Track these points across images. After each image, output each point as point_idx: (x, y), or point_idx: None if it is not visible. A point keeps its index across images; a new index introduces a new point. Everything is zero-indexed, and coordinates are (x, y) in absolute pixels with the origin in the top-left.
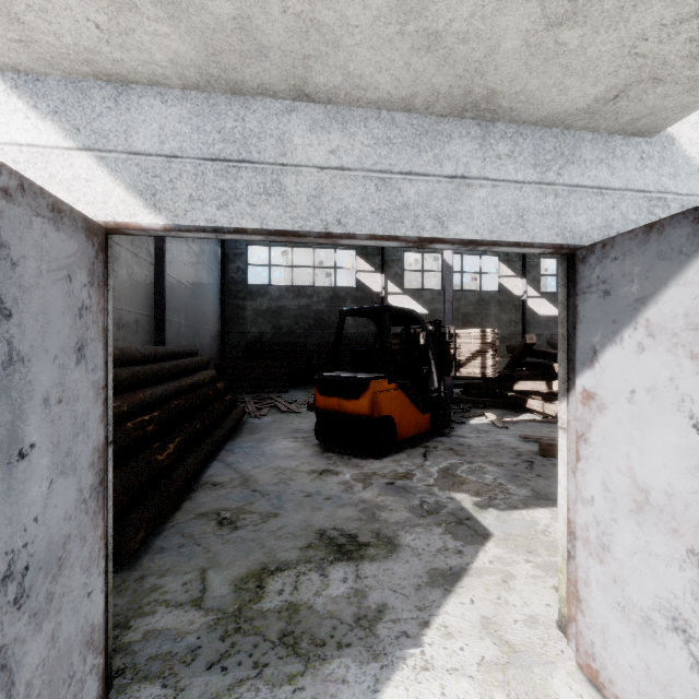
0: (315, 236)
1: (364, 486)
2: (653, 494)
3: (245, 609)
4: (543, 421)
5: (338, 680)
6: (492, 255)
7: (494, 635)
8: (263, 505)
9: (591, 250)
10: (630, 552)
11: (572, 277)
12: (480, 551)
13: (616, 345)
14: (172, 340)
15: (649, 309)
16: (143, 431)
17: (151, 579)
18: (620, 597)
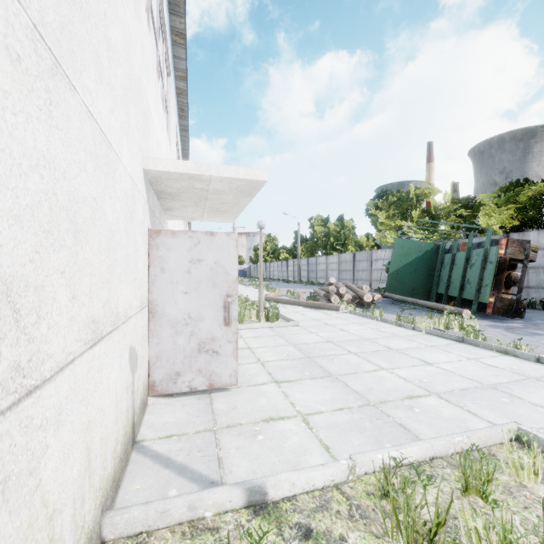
0: None
1: None
2: None
3: None
4: None
5: None
6: None
7: None
8: None
9: None
10: None
11: None
12: None
13: None
14: None
15: None
16: None
17: None
18: None
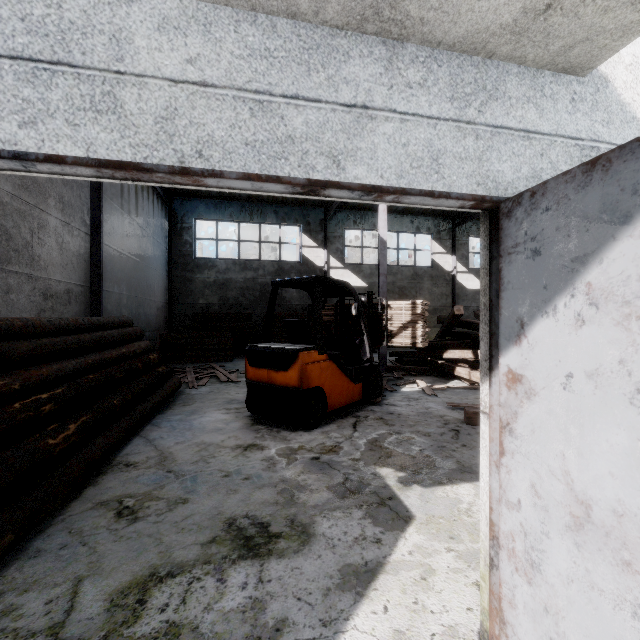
0: (165, 171)
1: (288, 462)
2: (597, 510)
3: (112, 638)
4: (469, 387)
5: None
6: (425, 233)
7: None
8: (174, 488)
9: (517, 201)
10: (566, 578)
11: (496, 237)
12: (399, 538)
13: (548, 317)
14: (111, 310)
15: (591, 270)
16: (35, 412)
17: (8, 597)
18: (554, 632)
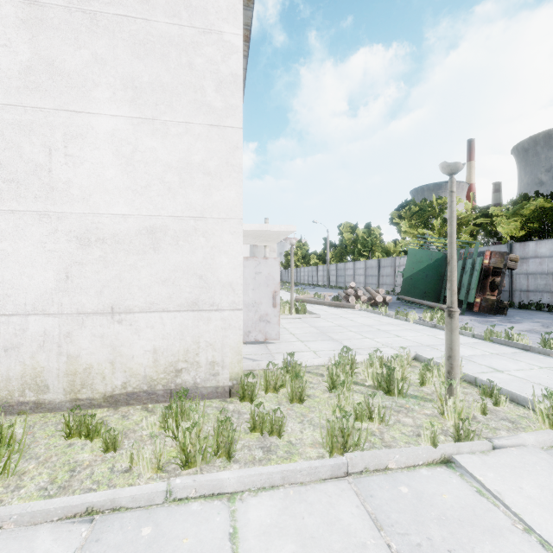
0: None
1: None
2: None
3: None
4: None
5: None
6: None
7: None
8: None
9: None
10: None
11: None
12: None
13: None
14: None
15: None
16: None
17: None
18: None
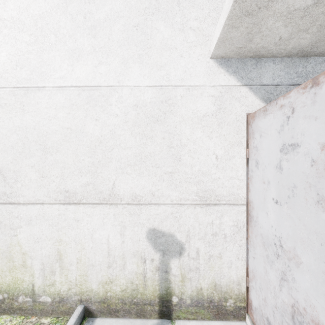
0: None
1: None
2: None
3: None
4: None
5: None
6: None
7: None
8: None
9: None
10: None
11: None
12: None
13: None
14: None
15: None
16: None
17: None
18: None
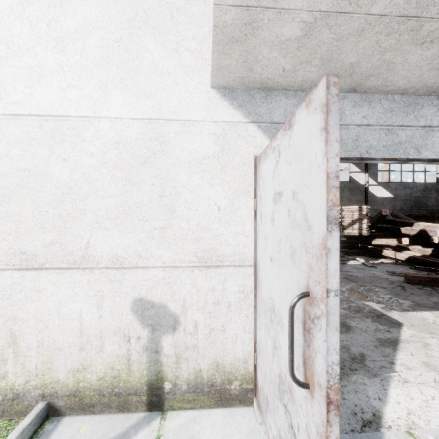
0: (355, 159)
1: None
2: None
3: None
4: (396, 263)
5: (361, 384)
6: None
7: (434, 370)
8: None
9: None
10: None
11: None
12: (400, 331)
13: None
14: None
15: None
16: None
17: None
18: None
